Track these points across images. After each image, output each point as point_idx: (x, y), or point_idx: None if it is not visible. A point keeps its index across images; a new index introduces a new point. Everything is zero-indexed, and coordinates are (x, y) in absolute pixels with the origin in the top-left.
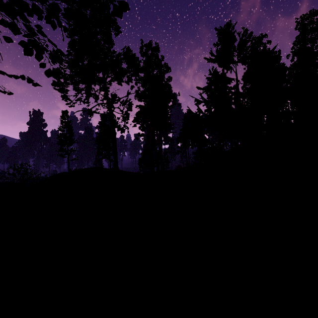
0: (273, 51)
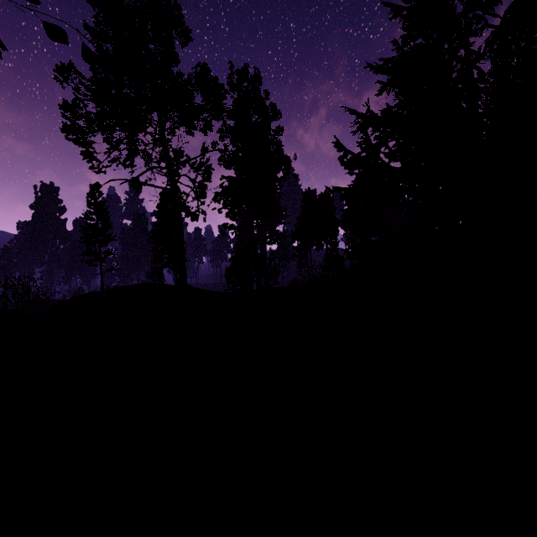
0: None
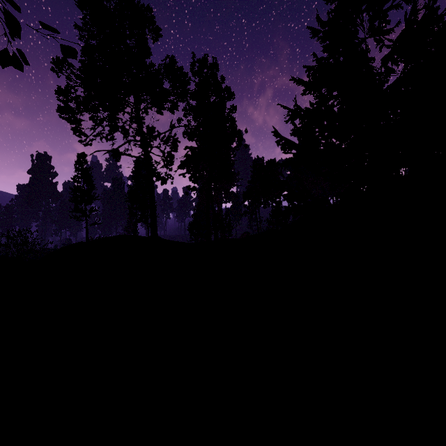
0: (377, 73)
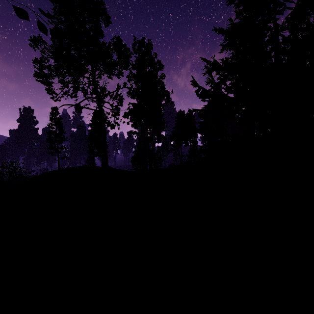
0: None
